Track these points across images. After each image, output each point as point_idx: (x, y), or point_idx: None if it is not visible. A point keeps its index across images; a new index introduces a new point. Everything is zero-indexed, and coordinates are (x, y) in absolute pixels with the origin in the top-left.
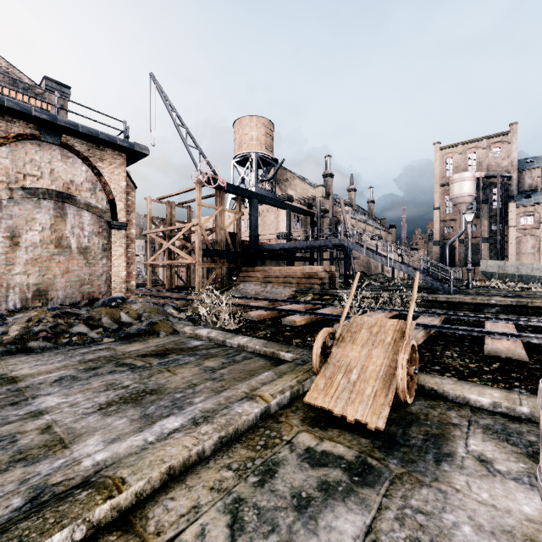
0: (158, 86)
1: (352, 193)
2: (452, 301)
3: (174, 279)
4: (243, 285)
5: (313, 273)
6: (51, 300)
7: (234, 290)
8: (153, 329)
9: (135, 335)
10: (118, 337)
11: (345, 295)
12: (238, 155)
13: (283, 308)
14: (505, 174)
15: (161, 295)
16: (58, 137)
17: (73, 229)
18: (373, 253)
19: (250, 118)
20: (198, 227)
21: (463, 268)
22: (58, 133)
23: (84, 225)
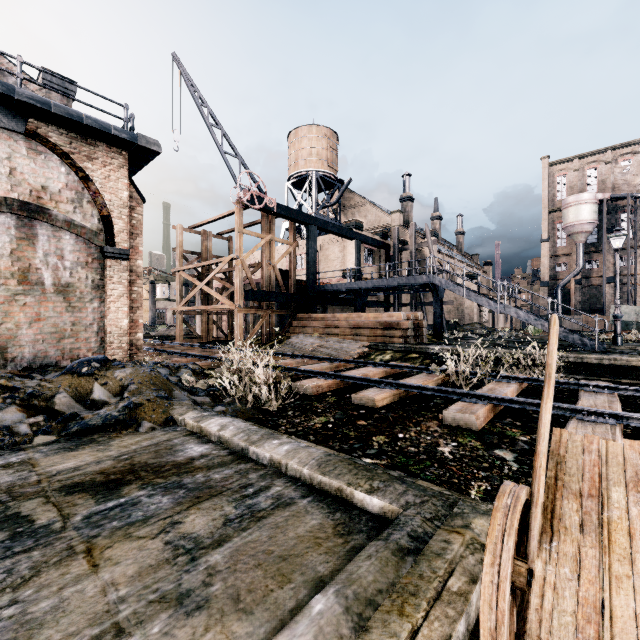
0: (184, 72)
1: (437, 222)
2: (609, 363)
3: (212, 329)
4: (297, 338)
5: (393, 322)
6: (11, 360)
7: (285, 345)
8: (133, 417)
9: (98, 429)
10: (65, 433)
11: (448, 355)
12: (293, 175)
13: (353, 376)
14: (637, 194)
15: (188, 351)
16: (22, 122)
17: (47, 257)
18: (476, 294)
19: (308, 129)
20: (239, 261)
21: (581, 316)
22: (21, 115)
23: (64, 252)
